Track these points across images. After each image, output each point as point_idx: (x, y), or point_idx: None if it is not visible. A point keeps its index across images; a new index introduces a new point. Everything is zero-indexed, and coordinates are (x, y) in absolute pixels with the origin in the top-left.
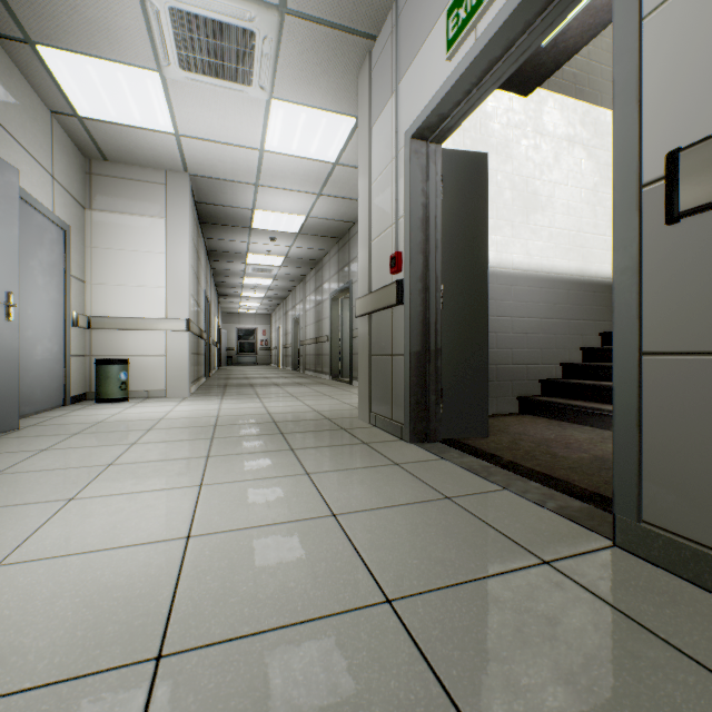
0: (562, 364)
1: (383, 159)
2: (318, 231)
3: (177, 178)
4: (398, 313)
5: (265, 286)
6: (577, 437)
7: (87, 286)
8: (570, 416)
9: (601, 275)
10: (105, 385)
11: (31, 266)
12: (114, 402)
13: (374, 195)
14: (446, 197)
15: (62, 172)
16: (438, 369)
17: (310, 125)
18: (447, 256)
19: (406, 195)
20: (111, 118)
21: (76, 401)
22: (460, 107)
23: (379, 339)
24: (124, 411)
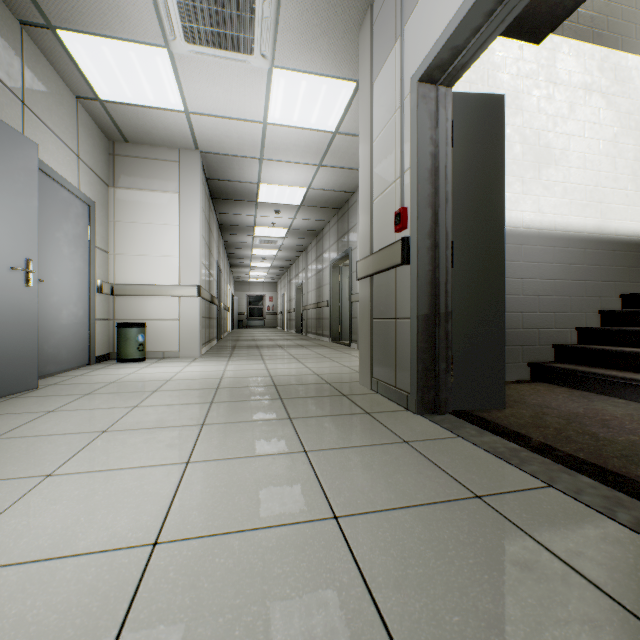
0: (578, 328)
1: (385, 113)
2: (319, 203)
3: (189, 155)
4: (403, 273)
5: (271, 257)
6: (612, 412)
7: (111, 256)
8: (594, 386)
9: (621, 232)
10: (124, 346)
11: (57, 237)
12: (132, 362)
13: (375, 152)
14: (457, 145)
15: (87, 153)
16: (449, 334)
17: (311, 93)
18: (458, 210)
19: (413, 144)
20: (128, 99)
21: (100, 360)
22: (478, 34)
23: (381, 302)
24: (138, 371)
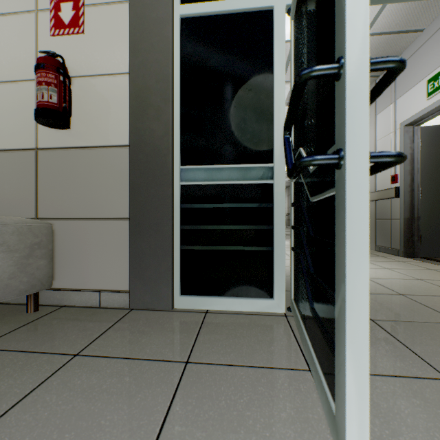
0: None
1: (384, 131)
2: None
3: None
4: (395, 201)
5: None
6: None
7: None
8: None
9: None
10: None
11: None
12: None
13: (377, 146)
14: (423, 148)
15: None
16: (418, 226)
17: None
18: (423, 174)
19: (401, 150)
20: None
21: None
22: (433, 115)
23: (382, 212)
24: None
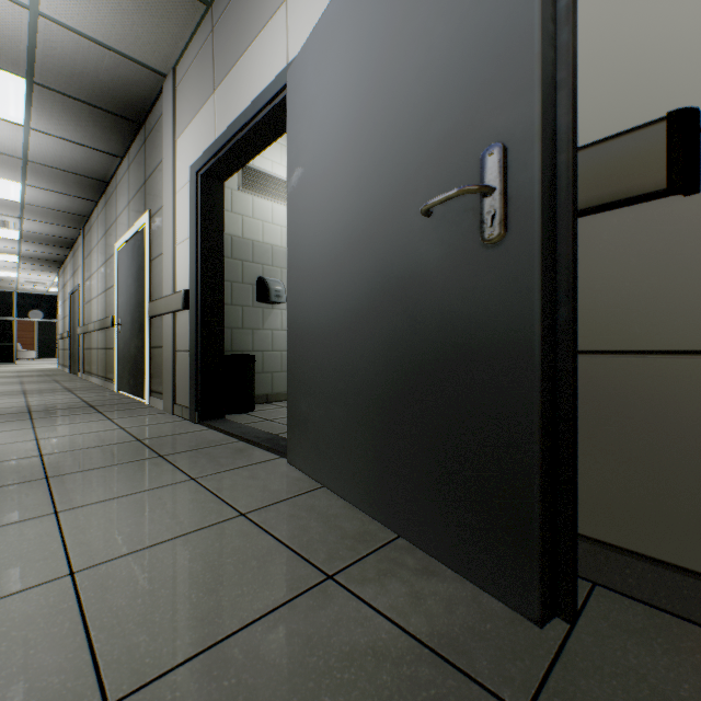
0: None
1: None
2: None
3: None
4: None
5: None
6: None
7: None
8: None
9: None
10: None
11: None
12: None
13: None
14: None
15: None
16: None
17: None
18: None
19: None
20: None
21: None
22: None
23: None
24: None
